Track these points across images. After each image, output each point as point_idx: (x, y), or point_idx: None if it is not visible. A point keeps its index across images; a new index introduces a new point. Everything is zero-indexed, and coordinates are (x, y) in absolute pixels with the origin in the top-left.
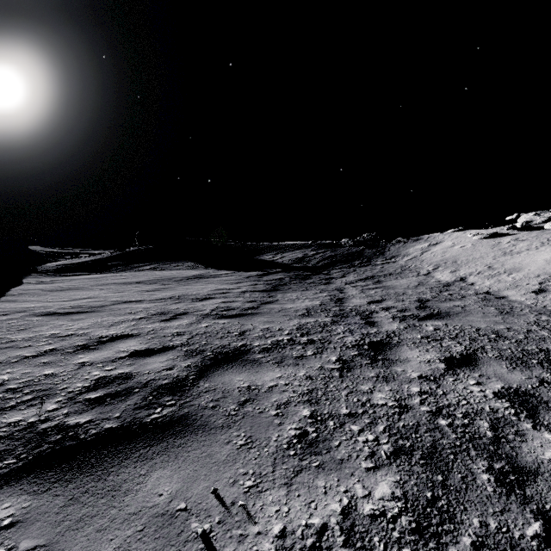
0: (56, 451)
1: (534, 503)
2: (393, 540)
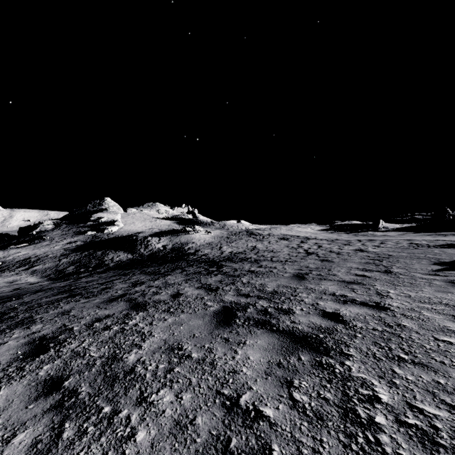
0: (232, 309)
1: (61, 392)
2: (123, 351)
